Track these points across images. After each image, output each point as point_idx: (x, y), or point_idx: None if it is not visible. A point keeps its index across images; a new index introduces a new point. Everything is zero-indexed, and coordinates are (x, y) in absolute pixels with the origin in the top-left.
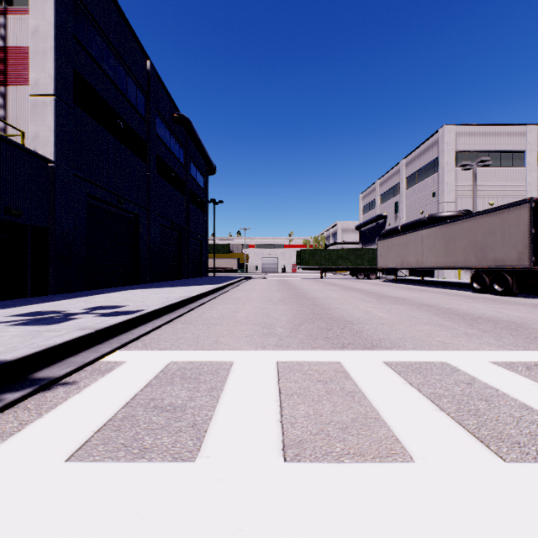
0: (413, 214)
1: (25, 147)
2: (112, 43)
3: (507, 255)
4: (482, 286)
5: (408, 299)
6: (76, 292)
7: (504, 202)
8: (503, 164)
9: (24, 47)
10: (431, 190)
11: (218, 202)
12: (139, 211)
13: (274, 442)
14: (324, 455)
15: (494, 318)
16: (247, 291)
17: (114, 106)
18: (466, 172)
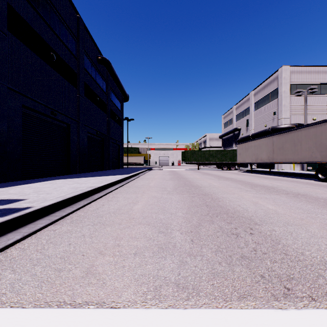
0: (259, 127)
1: None
2: None
3: None
4: None
5: (276, 188)
6: (8, 182)
7: (323, 118)
8: (322, 92)
9: None
10: (272, 110)
11: (130, 119)
12: (70, 121)
13: None
14: None
15: None
16: (148, 179)
17: (48, 42)
18: (297, 98)
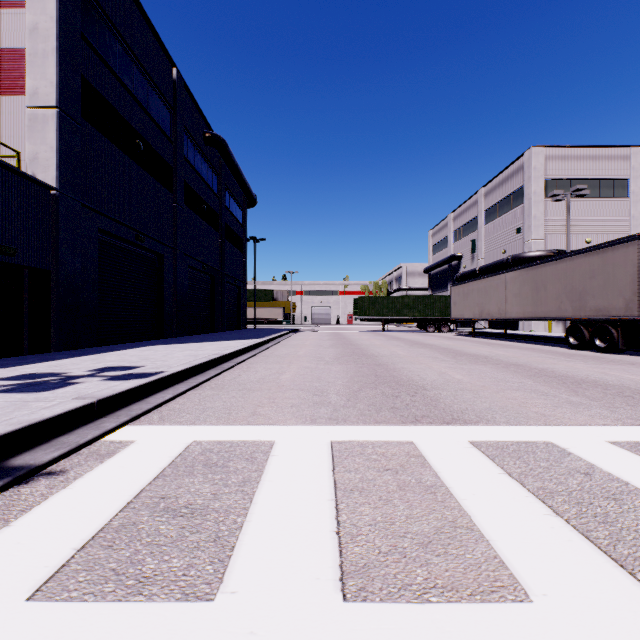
0: (493, 254)
1: (20, 170)
2: (129, 45)
3: (611, 303)
4: (581, 341)
5: (490, 357)
6: (84, 349)
7: (604, 239)
8: (602, 194)
9: (21, 48)
10: (515, 225)
11: (260, 239)
12: (163, 250)
13: (328, 567)
14: (400, 589)
15: (601, 381)
16: (294, 347)
17: (132, 122)
18: (558, 204)
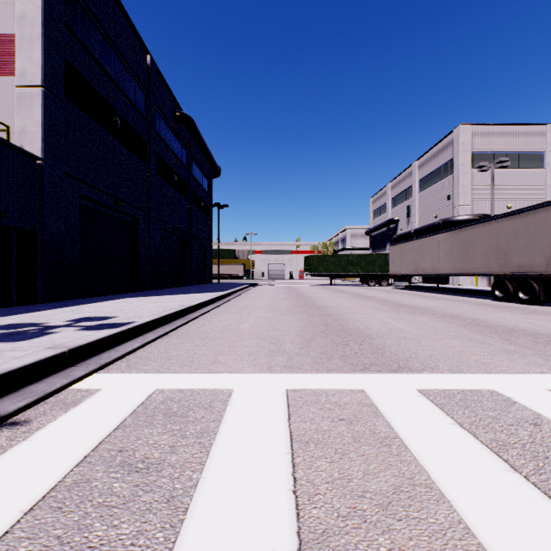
0: (426, 218)
1: (8, 142)
2: (108, 34)
3: (533, 260)
4: (505, 294)
5: (426, 308)
6: (67, 301)
7: (523, 205)
8: (521, 165)
9: (10, 34)
10: (446, 193)
11: (223, 205)
12: (138, 214)
13: (285, 534)
14: None
15: (530, 330)
16: (253, 299)
17: (111, 101)
18: (483, 174)
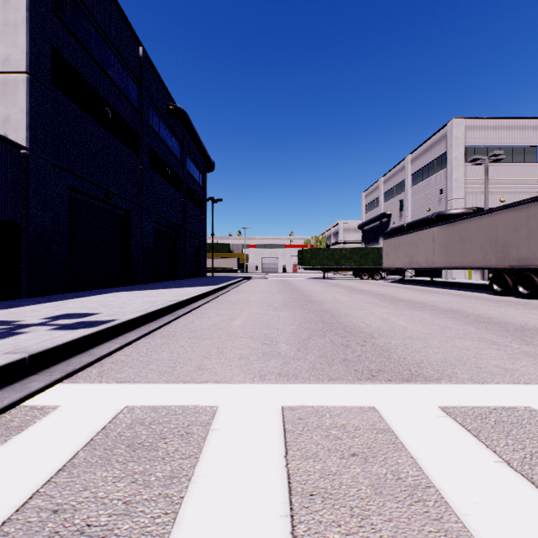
0: (419, 212)
1: None
2: (98, 23)
3: (534, 253)
4: (504, 288)
5: (425, 303)
6: (53, 295)
7: (516, 199)
8: (514, 159)
9: None
10: (439, 187)
11: (217, 199)
12: (130, 207)
13: None
14: None
15: None
16: (246, 293)
17: (101, 92)
18: (476, 168)
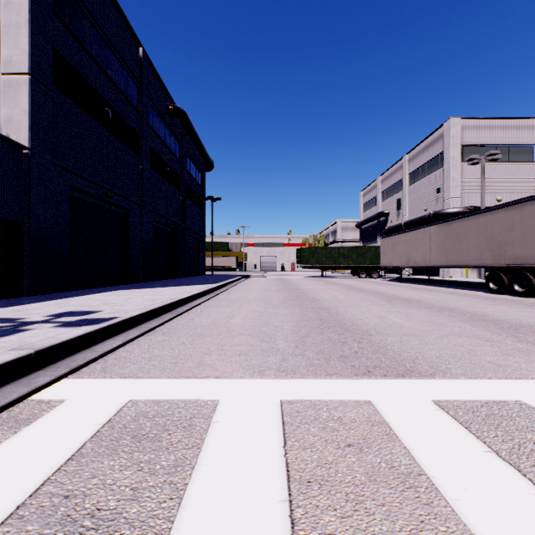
0: (416, 211)
1: None
2: (99, 24)
3: (529, 252)
4: (500, 286)
5: (422, 301)
6: (55, 294)
7: (512, 198)
8: (511, 158)
9: None
10: (436, 186)
11: (216, 198)
12: (130, 206)
13: None
14: None
15: None
16: (245, 291)
17: (102, 92)
18: (473, 167)
